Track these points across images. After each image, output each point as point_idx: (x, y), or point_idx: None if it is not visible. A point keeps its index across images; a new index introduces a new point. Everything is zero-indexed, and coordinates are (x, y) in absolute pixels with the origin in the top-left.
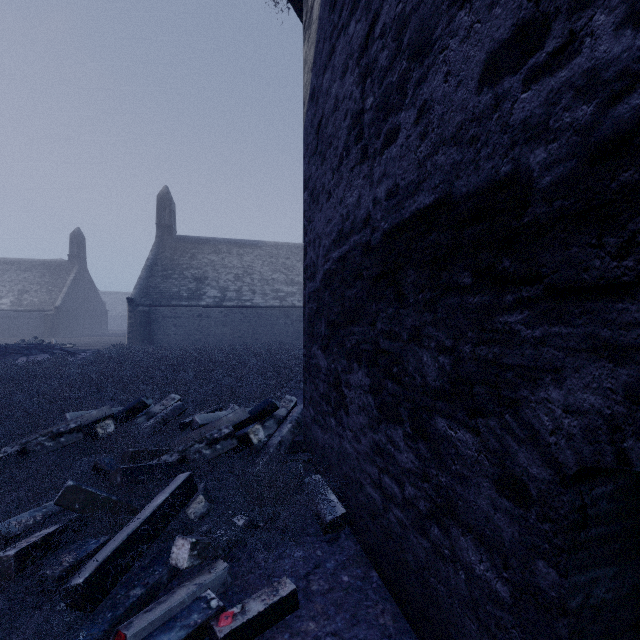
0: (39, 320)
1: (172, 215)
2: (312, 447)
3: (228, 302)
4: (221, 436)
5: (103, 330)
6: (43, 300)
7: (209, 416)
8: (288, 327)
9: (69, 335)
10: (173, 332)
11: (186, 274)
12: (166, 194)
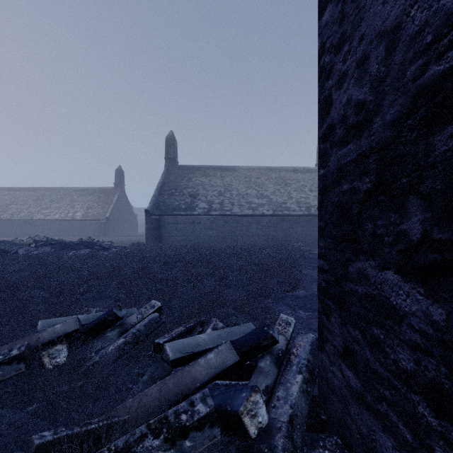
0: (97, 226)
1: (175, 151)
2: (351, 440)
3: (213, 212)
4: (192, 422)
5: (135, 232)
6: (99, 213)
7: (185, 343)
8: (259, 231)
9: (114, 236)
10: (175, 234)
11: (184, 192)
12: (171, 136)
